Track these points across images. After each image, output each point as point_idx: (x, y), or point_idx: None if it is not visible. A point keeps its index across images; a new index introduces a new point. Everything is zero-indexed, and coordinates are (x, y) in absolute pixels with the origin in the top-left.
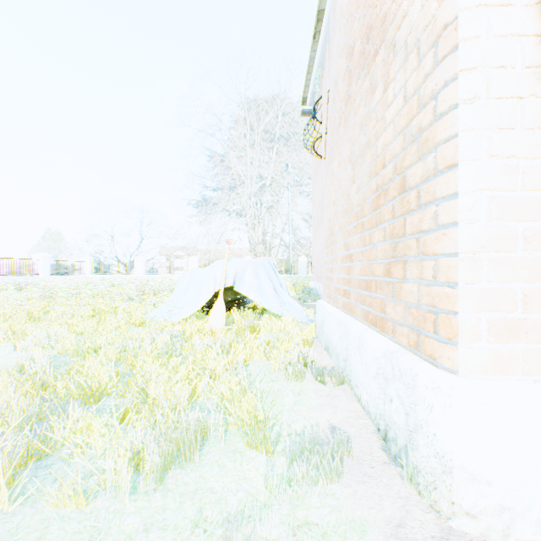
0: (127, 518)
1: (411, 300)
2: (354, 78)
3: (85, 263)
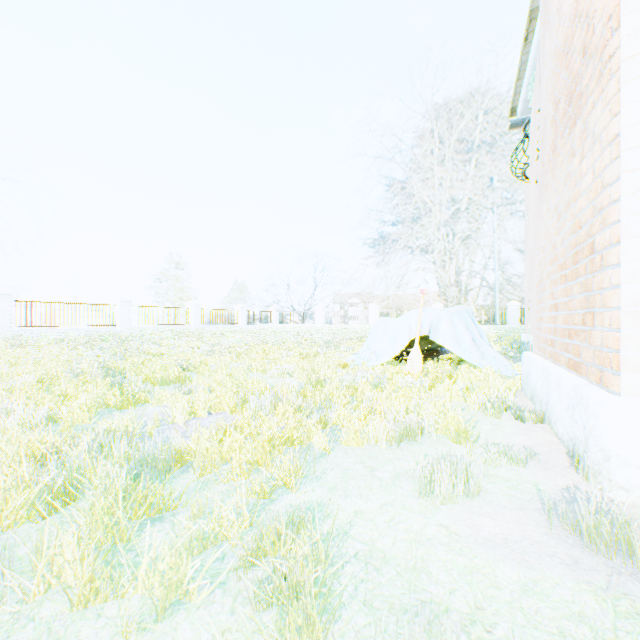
0: (385, 454)
1: (597, 344)
2: (558, 133)
3: (272, 313)
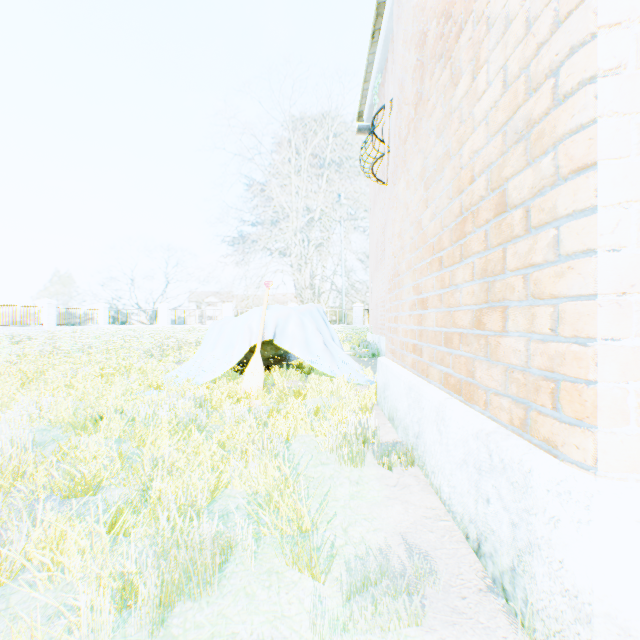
0: None
1: (514, 361)
2: (428, 71)
3: (99, 311)
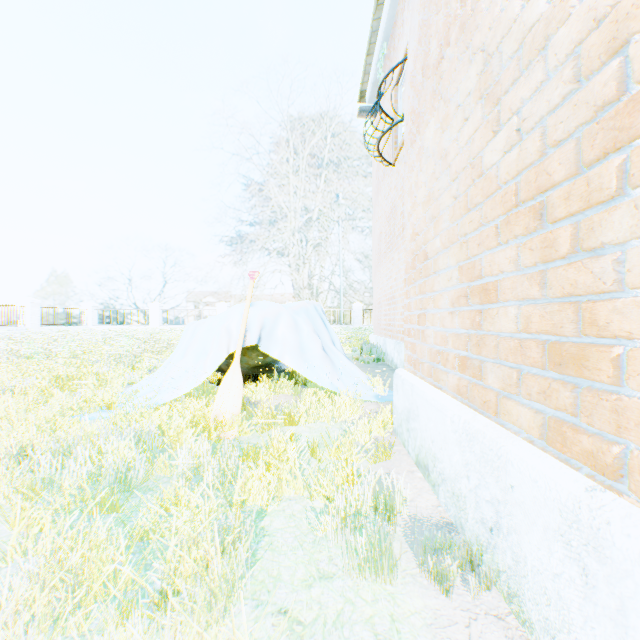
0: None
1: None
2: None
3: (87, 311)
